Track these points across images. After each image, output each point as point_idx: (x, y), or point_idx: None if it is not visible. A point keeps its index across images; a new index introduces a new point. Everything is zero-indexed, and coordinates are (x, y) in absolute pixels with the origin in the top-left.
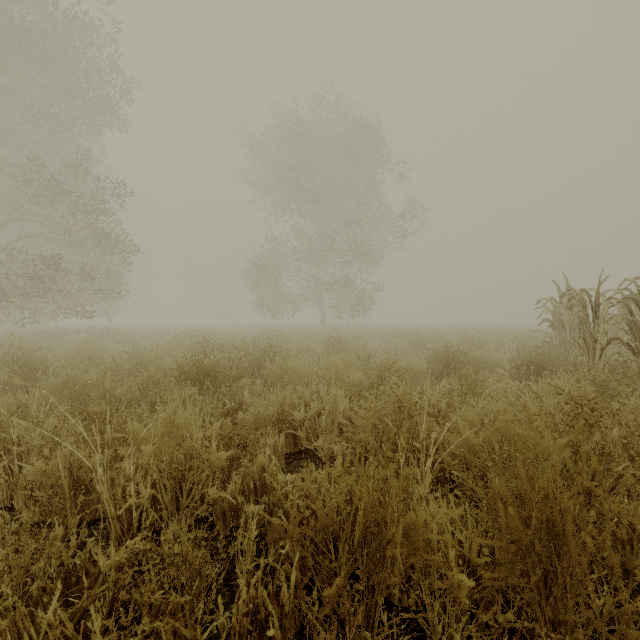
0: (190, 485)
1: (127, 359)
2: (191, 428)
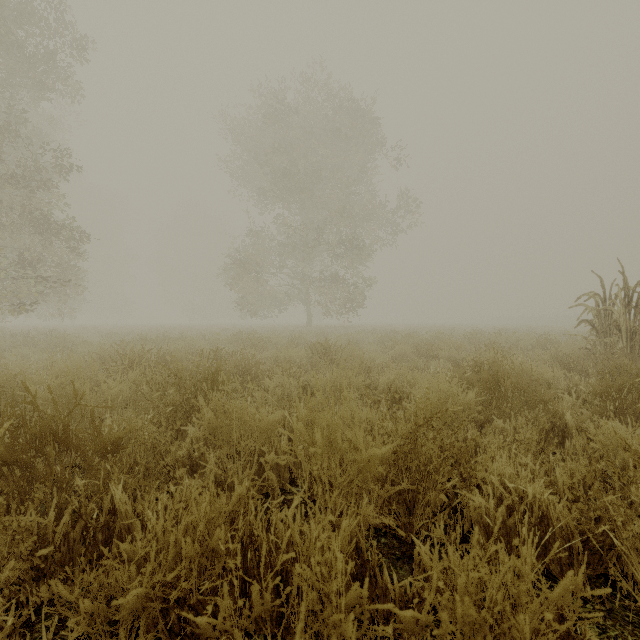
0: None
1: None
2: None
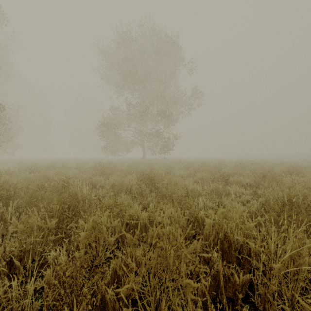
0: None
1: None
2: None
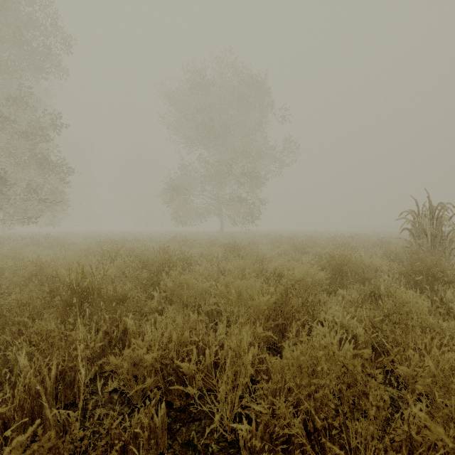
0: None
1: (21, 271)
2: None
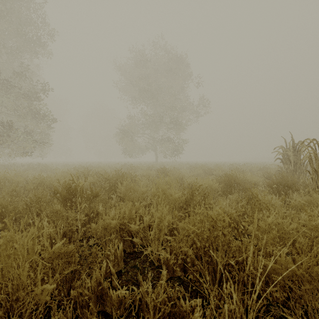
0: (16, 316)
1: (31, 182)
2: (34, 249)
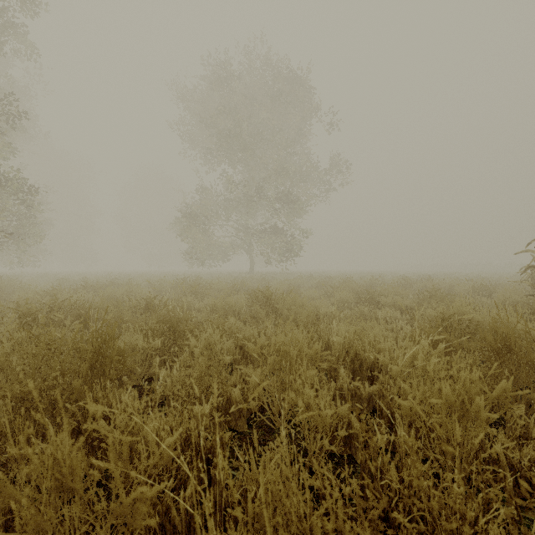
0: None
1: None
2: None
